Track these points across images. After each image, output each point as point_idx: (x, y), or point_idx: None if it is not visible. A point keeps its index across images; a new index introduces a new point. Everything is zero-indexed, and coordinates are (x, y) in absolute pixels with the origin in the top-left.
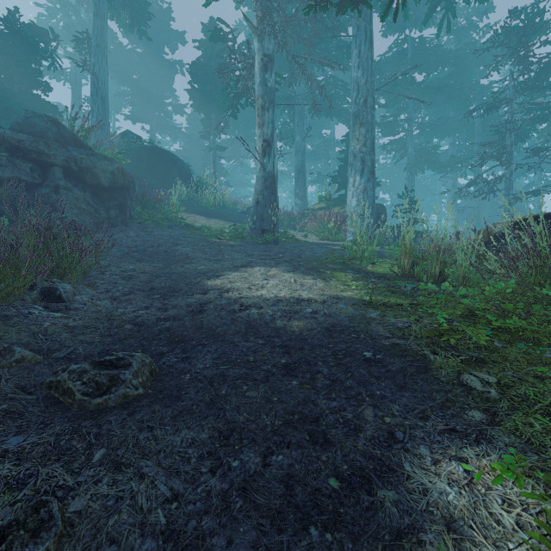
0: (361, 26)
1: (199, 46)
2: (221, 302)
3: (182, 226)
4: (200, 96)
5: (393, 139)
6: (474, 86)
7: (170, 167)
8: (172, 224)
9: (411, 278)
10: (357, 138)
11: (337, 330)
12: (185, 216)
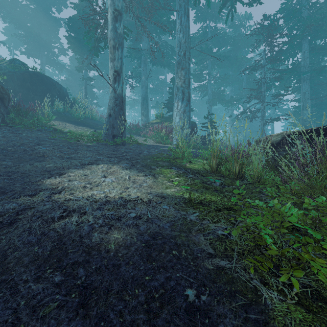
0: (182, 5)
1: (74, 6)
2: (44, 207)
3: (51, 131)
4: (75, 42)
5: (200, 84)
6: (243, 58)
7: (49, 88)
8: (41, 128)
9: (218, 174)
10: (179, 77)
11: (158, 243)
12: (57, 123)
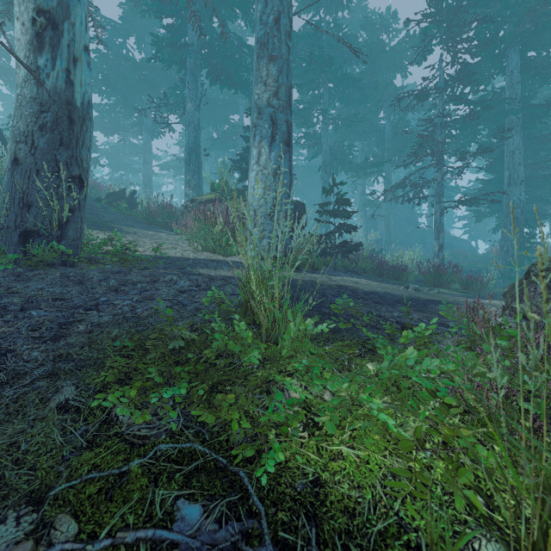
0: None
1: None
2: None
3: None
4: None
5: (308, 132)
6: (388, 86)
7: None
8: None
9: None
10: (264, 80)
11: None
12: None
